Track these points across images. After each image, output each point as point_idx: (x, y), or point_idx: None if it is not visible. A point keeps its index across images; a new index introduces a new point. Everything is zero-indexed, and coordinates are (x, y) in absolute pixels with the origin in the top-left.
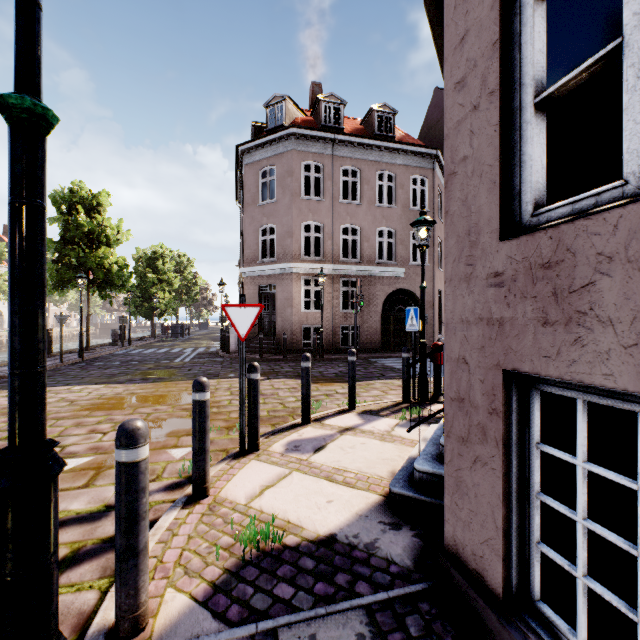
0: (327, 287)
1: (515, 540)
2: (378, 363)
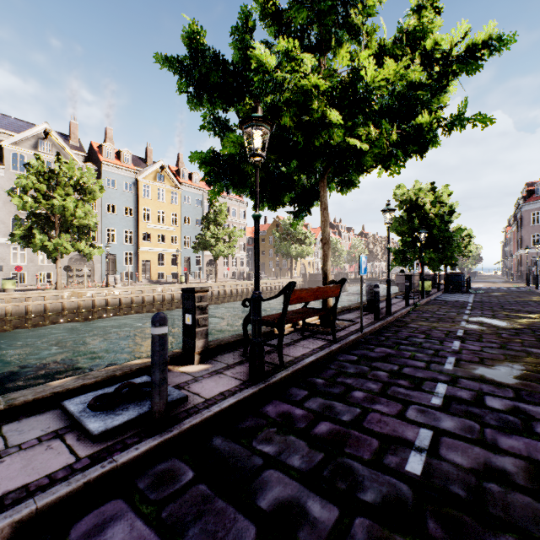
0: None
1: None
2: None
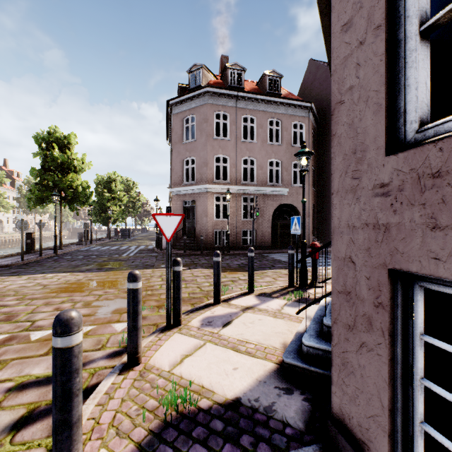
0: (232, 202)
1: (399, 418)
2: (269, 257)
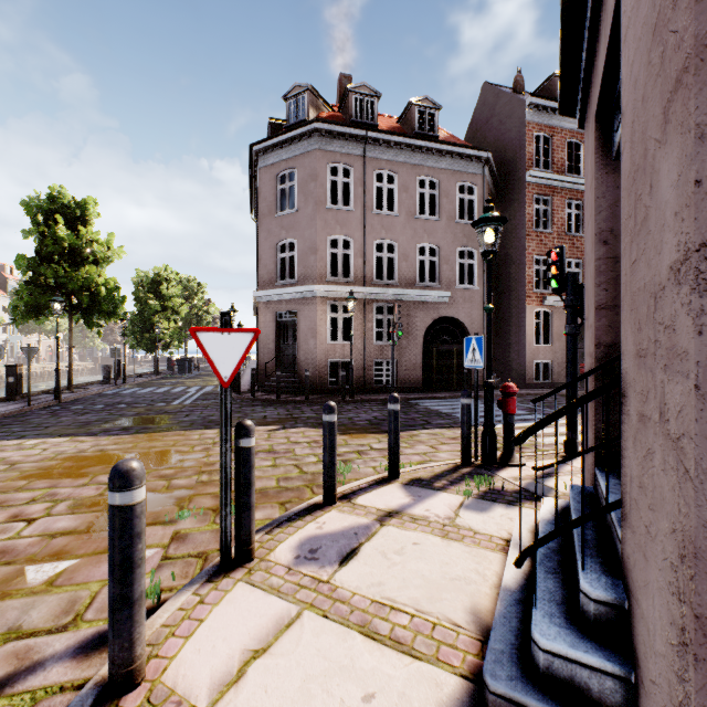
0: (358, 314)
1: None
2: (420, 406)
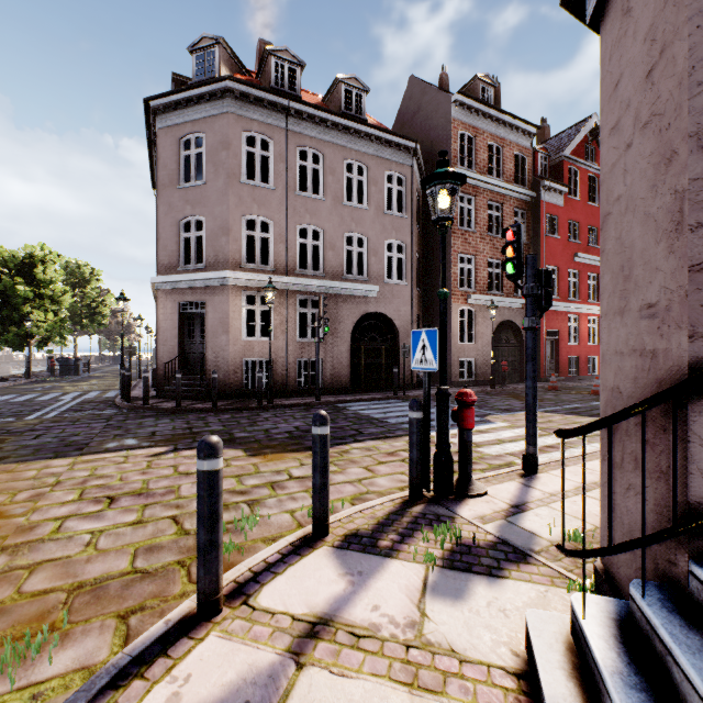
0: (279, 307)
1: None
2: (349, 410)
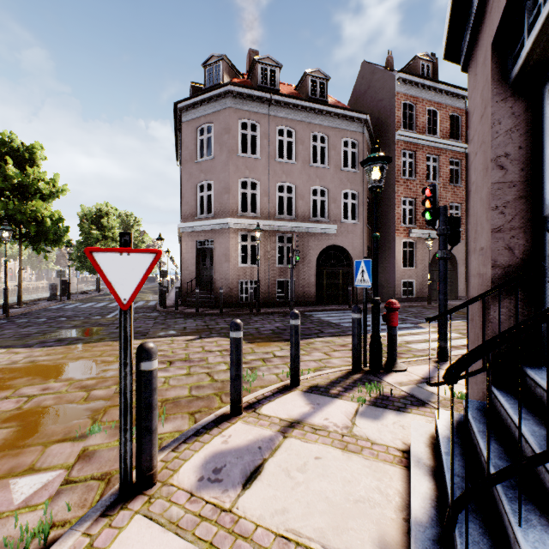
0: (263, 242)
1: None
2: (314, 317)
